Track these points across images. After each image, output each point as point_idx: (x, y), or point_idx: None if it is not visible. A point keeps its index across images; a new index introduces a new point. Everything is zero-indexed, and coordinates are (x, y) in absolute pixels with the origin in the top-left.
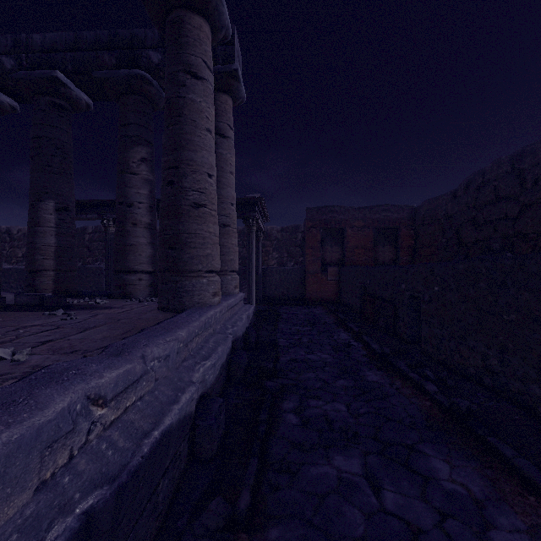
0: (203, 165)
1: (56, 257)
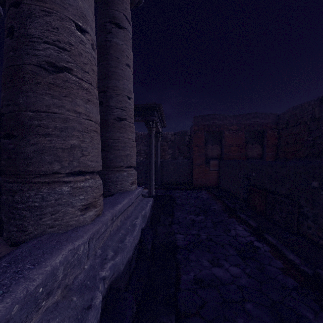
0: (65, 5)
1: None
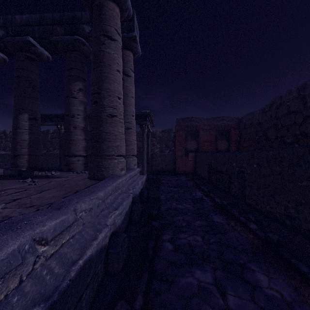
0: (115, 91)
1: (29, 147)
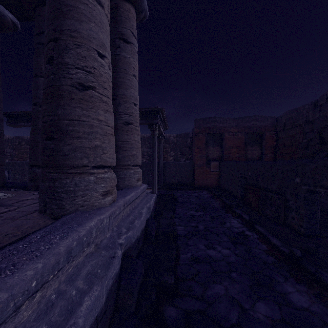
0: (90, 39)
1: None
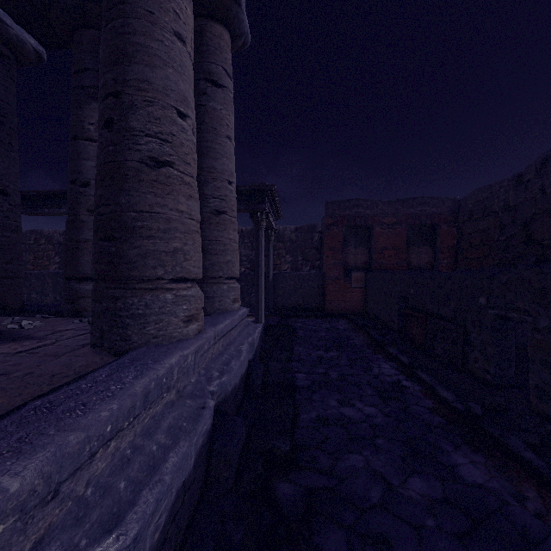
0: (167, 92)
1: None
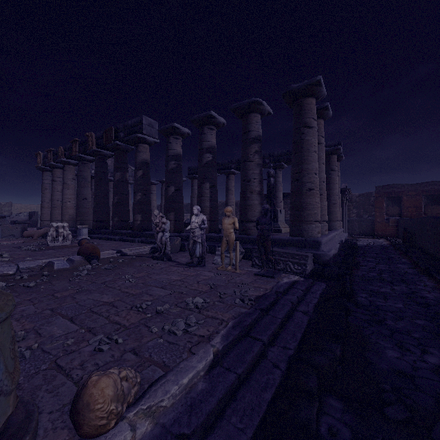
0: (335, 193)
1: None
